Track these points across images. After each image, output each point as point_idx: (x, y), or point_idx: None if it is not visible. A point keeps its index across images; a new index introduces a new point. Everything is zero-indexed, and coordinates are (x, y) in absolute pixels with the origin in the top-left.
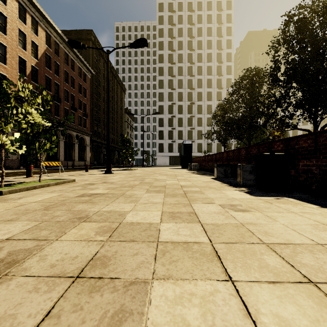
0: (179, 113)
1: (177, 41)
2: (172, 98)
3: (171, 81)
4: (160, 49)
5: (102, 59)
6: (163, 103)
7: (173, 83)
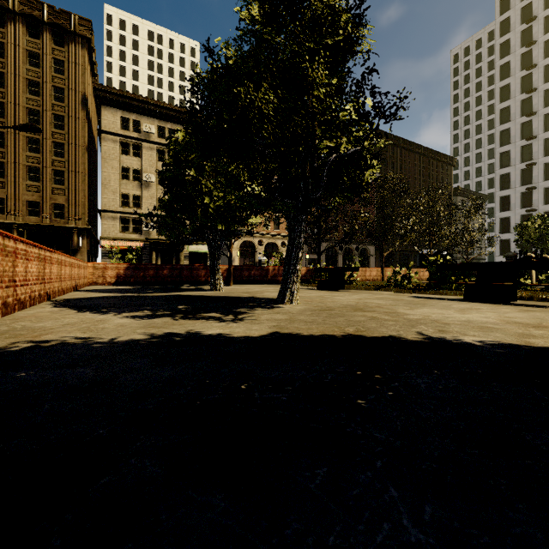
0: (547, 179)
1: (542, 44)
2: (531, 154)
3: (529, 123)
4: (504, 78)
5: (397, 148)
6: (508, 169)
7: (532, 126)
